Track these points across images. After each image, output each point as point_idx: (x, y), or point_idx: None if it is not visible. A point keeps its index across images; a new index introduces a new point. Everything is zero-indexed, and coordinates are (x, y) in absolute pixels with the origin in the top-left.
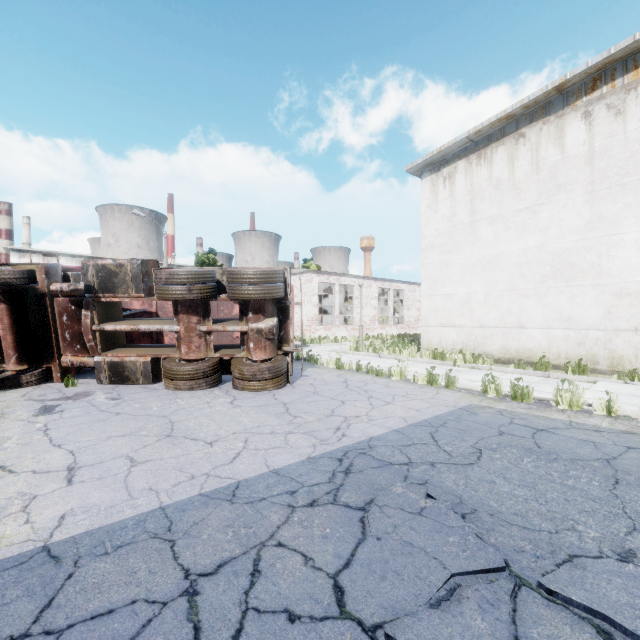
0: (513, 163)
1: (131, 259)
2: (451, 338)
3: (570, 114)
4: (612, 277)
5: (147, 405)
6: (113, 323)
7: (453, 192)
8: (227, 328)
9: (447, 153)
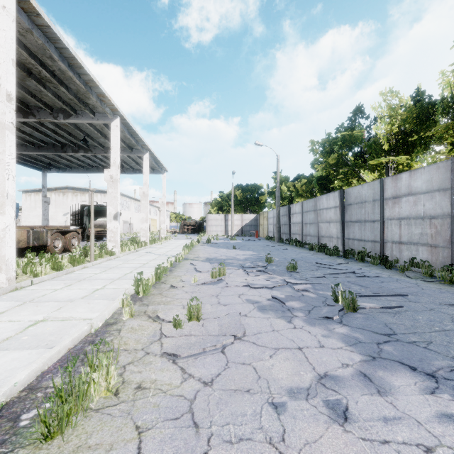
0: None
1: None
2: None
3: (53, 192)
4: (58, 220)
5: None
6: None
7: (31, 199)
8: None
9: (29, 190)
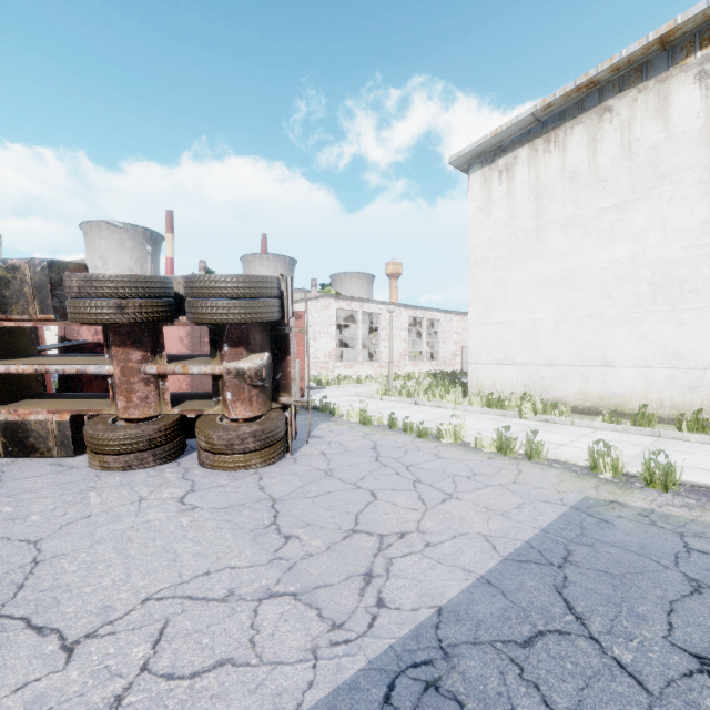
0: (595, 147)
1: (32, 258)
2: (509, 379)
3: (678, 76)
4: None
5: (26, 508)
6: (10, 361)
7: (512, 189)
8: (189, 369)
9: (504, 138)
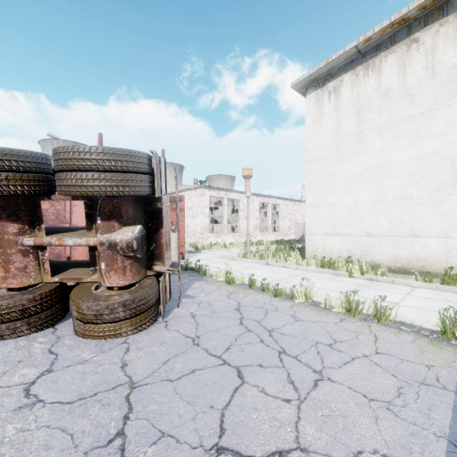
0: (404, 70)
1: None
2: (336, 246)
3: None
4: None
5: None
6: None
7: (338, 105)
8: (64, 241)
9: (333, 67)
